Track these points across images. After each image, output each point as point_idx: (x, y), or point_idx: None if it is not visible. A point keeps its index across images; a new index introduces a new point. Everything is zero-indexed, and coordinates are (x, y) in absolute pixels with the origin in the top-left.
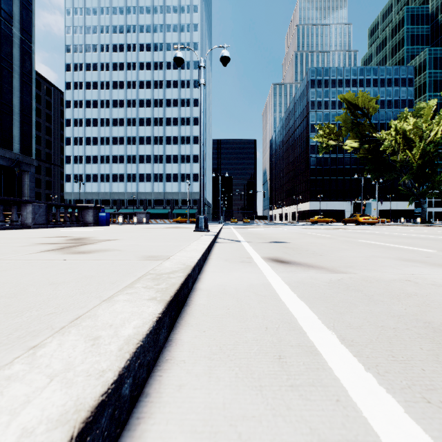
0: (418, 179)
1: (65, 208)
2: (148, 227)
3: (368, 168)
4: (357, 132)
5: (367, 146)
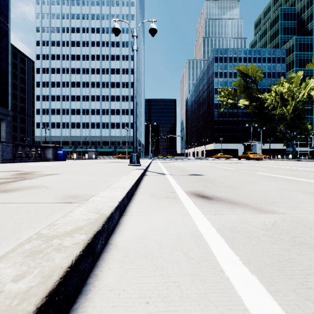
0: (290, 128)
1: (29, 147)
2: (95, 162)
3: (255, 120)
4: (248, 93)
5: (254, 103)
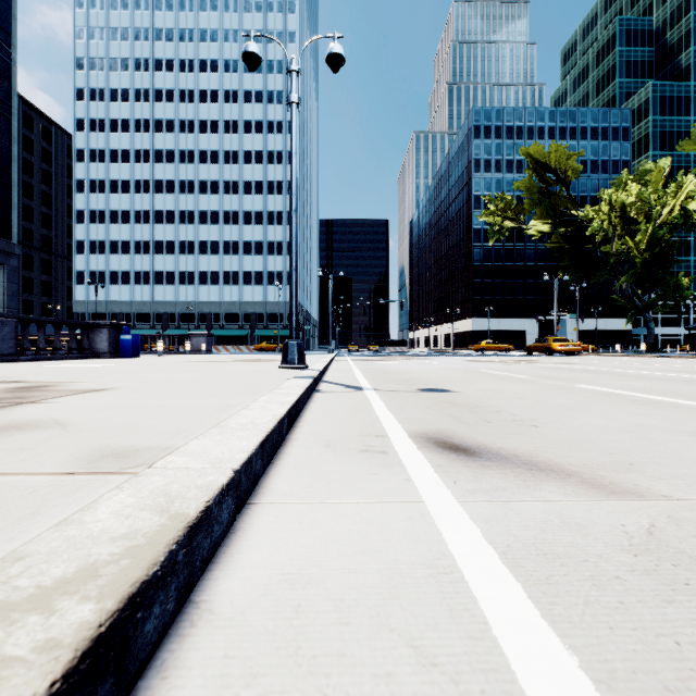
0: (642, 283)
1: (55, 326)
2: (205, 360)
3: (564, 266)
4: (548, 207)
5: (563, 229)
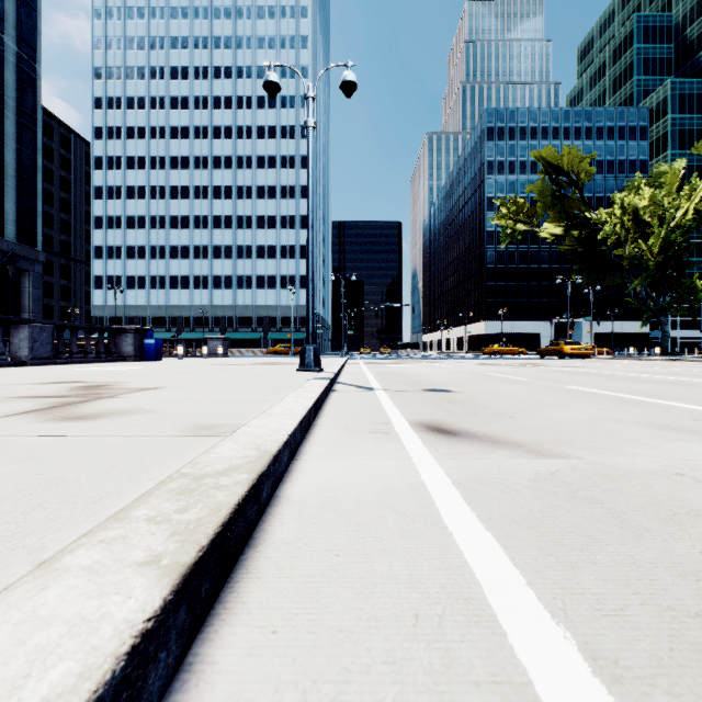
0: (657, 286)
1: (86, 331)
2: (224, 363)
3: (578, 268)
4: (561, 210)
5: (576, 232)
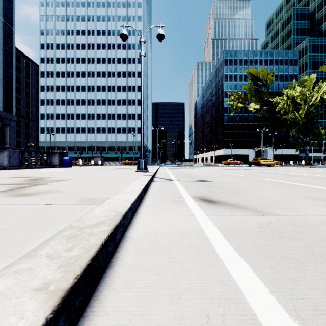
0: (303, 133)
1: (35, 153)
2: (101, 168)
3: (266, 124)
4: (258, 97)
5: (265, 107)
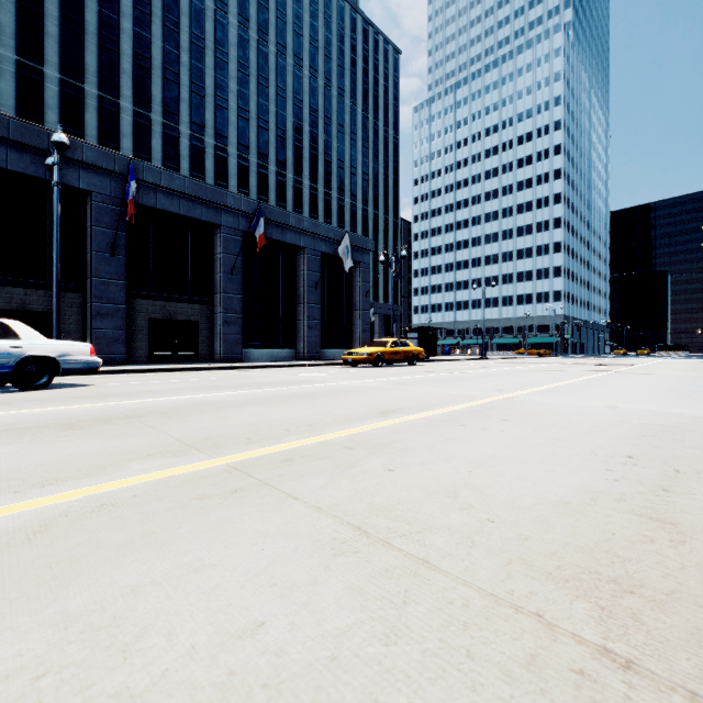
0: None
1: None
2: None
3: None
4: None
5: None
